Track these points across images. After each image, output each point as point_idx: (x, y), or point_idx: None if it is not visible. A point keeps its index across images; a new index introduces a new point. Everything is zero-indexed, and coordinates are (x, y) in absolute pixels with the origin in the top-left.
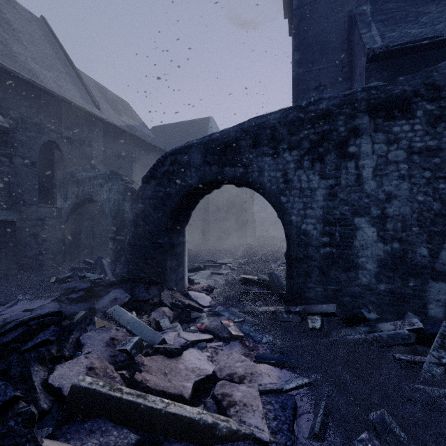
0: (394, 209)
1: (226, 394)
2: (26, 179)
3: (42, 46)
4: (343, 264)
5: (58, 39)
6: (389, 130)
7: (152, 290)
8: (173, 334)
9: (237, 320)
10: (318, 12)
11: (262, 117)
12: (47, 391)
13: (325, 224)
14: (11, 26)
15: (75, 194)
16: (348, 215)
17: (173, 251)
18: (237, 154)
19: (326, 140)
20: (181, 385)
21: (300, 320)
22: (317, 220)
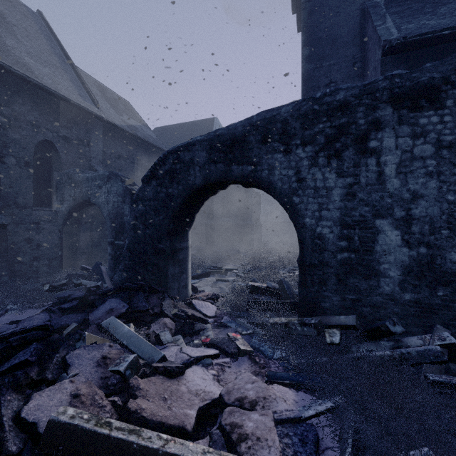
0: (421, 210)
1: (235, 424)
2: (20, 180)
3: (38, 41)
4: (363, 271)
5: (55, 34)
6: (415, 122)
7: (152, 299)
8: (174, 348)
9: (245, 333)
10: (328, 5)
11: (272, 110)
12: (18, 428)
13: (342, 226)
14: (4, 18)
15: (72, 197)
16: (369, 217)
17: (176, 256)
18: (245, 151)
19: (344, 134)
20: (183, 413)
21: (316, 333)
22: (334, 222)
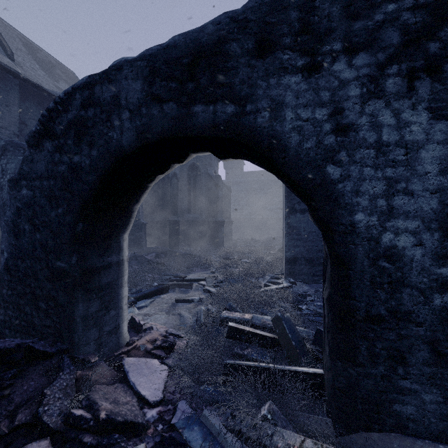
0: None
1: None
2: None
3: None
4: None
5: None
6: None
7: (25, 383)
8: None
9: None
10: None
11: None
12: None
13: (446, 231)
14: None
15: None
16: None
17: (92, 282)
18: (222, 72)
19: (447, 21)
20: None
21: None
22: (424, 223)
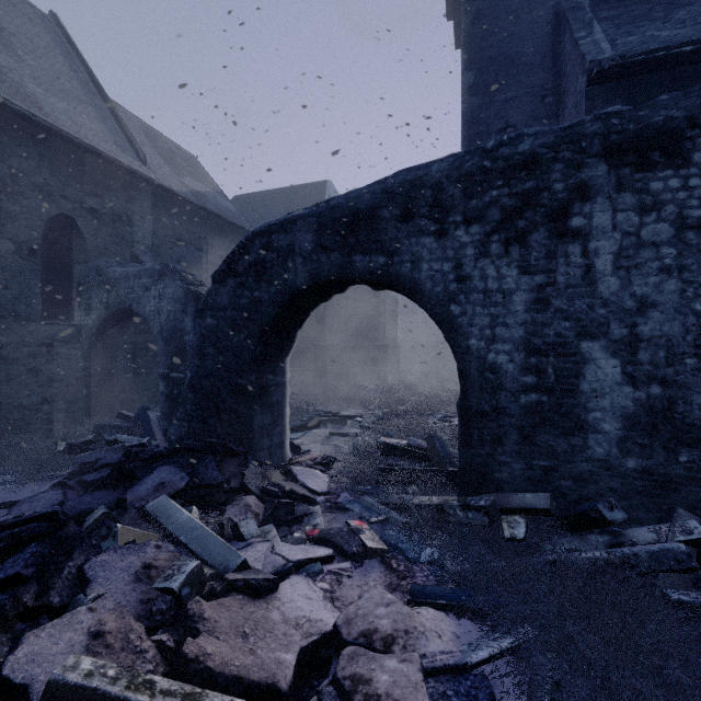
0: (653, 326)
1: (359, 677)
2: (21, 277)
3: (51, 59)
4: (561, 423)
5: (78, 49)
6: (643, 188)
7: (228, 467)
8: (262, 547)
9: (375, 520)
10: (503, 6)
11: (418, 168)
12: None
13: (528, 352)
14: None
15: (104, 303)
16: (570, 337)
17: (266, 398)
18: (375, 232)
19: (530, 206)
20: (274, 658)
21: (488, 522)
22: (514, 346)
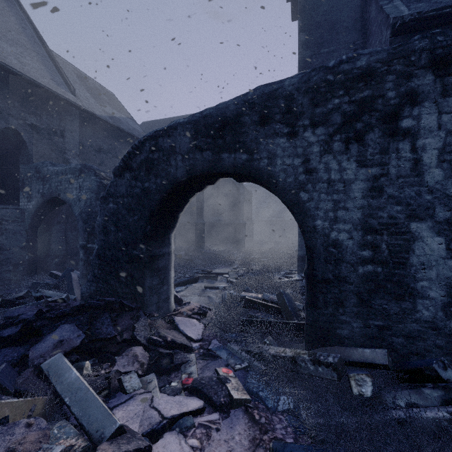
0: None
1: None
2: None
3: (5, 18)
4: (394, 289)
5: (27, 13)
6: None
7: (122, 321)
8: (143, 399)
9: (239, 367)
10: None
11: (273, 83)
12: None
13: (365, 231)
14: None
15: (40, 193)
16: (401, 219)
17: (154, 265)
18: (239, 134)
19: (367, 111)
20: None
21: (337, 378)
22: (353, 226)
